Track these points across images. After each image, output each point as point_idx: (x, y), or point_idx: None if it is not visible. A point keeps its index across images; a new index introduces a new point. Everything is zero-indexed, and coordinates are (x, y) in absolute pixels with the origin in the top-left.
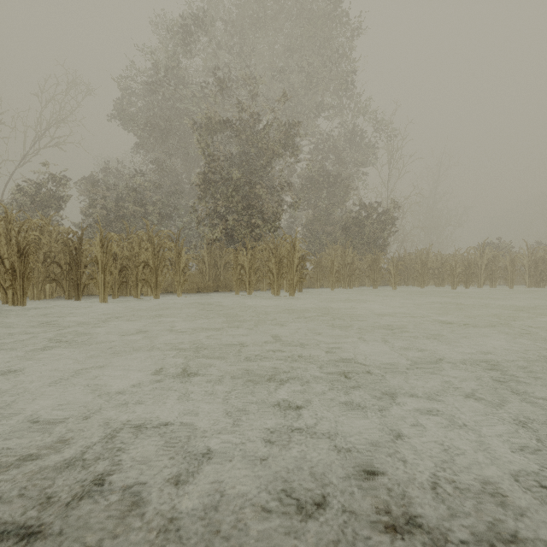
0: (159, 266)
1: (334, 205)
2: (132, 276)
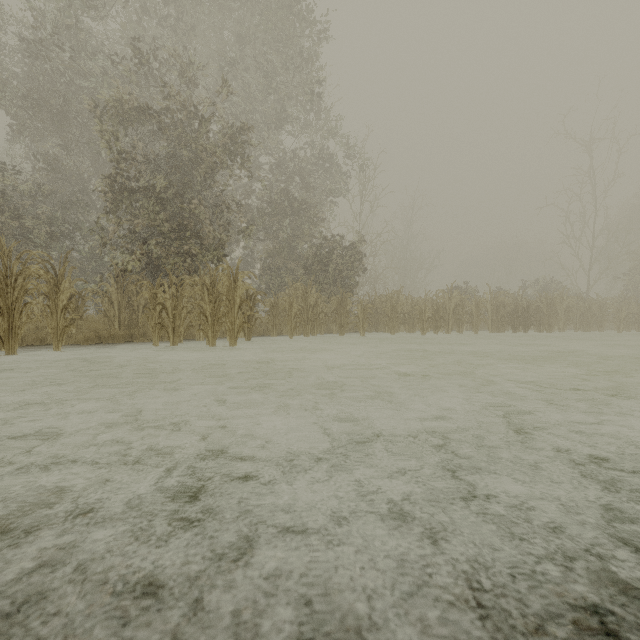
0: (16, 303)
1: (298, 237)
2: None
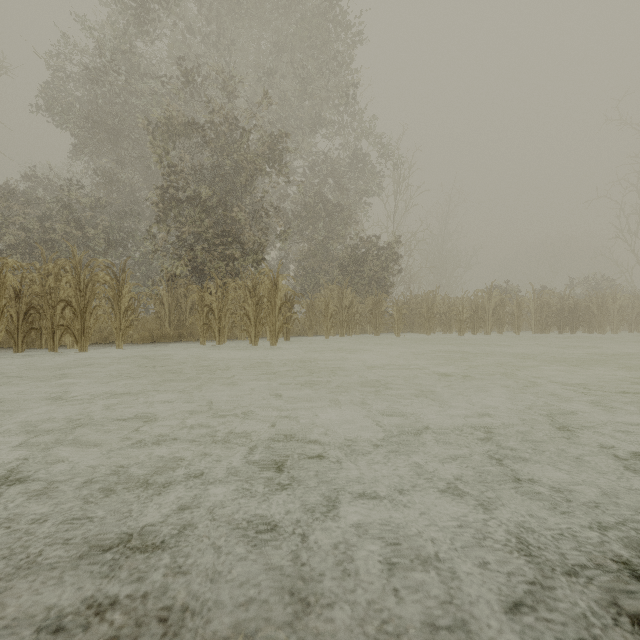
0: (87, 306)
1: (333, 238)
2: (46, 321)
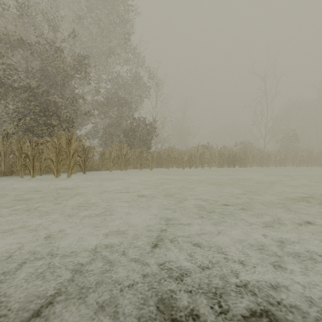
0: None
1: (121, 117)
2: None
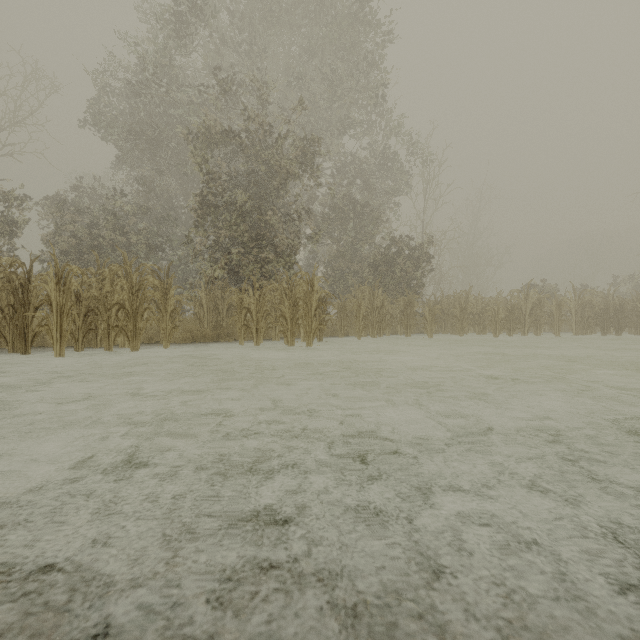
0: (138, 309)
1: (362, 239)
2: (103, 322)
